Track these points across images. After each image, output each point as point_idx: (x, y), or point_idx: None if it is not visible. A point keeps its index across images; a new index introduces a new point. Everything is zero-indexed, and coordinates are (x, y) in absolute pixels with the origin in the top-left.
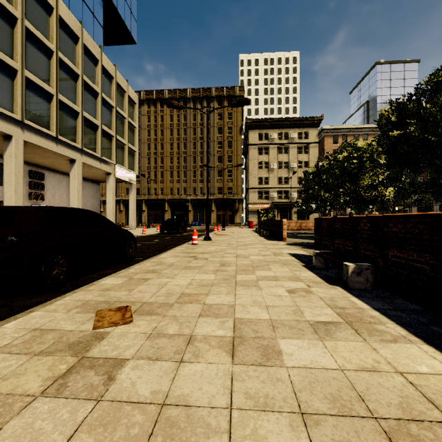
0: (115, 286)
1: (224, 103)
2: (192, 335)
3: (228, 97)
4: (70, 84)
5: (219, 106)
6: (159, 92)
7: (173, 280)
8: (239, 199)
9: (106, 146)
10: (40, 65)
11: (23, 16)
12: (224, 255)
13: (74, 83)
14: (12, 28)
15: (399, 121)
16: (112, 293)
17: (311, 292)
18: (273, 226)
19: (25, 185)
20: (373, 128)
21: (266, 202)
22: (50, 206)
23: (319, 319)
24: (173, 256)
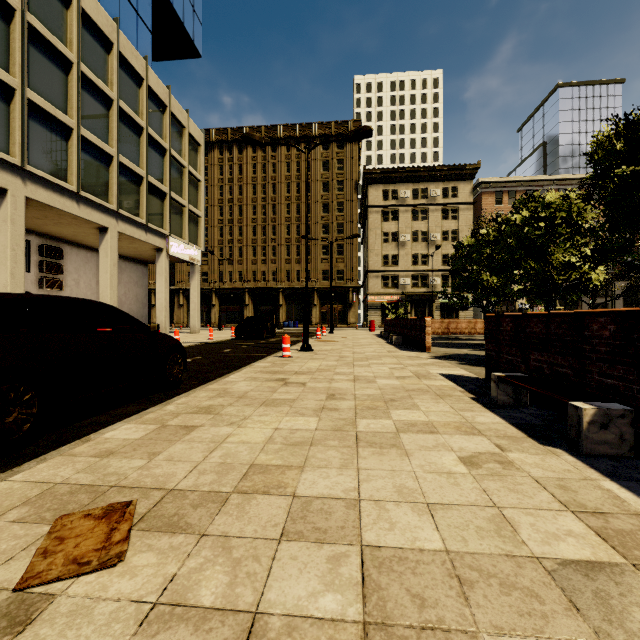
0: (127, 444)
1: (332, 146)
2: (257, 613)
3: (337, 137)
4: (100, 113)
5: (324, 150)
6: (237, 131)
7: (240, 431)
8: (354, 287)
9: (155, 207)
10: (52, 83)
11: (25, 6)
12: (332, 378)
13: (105, 113)
14: (6, 25)
15: (630, 151)
16: (114, 464)
17: (512, 464)
18: (409, 328)
19: (33, 266)
20: (556, 181)
21: (395, 292)
22: (10, 293)
23: (562, 552)
24: (247, 379)
